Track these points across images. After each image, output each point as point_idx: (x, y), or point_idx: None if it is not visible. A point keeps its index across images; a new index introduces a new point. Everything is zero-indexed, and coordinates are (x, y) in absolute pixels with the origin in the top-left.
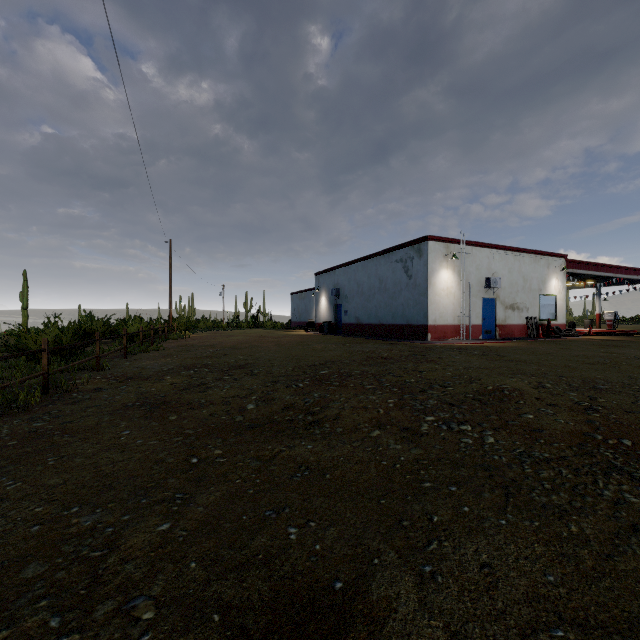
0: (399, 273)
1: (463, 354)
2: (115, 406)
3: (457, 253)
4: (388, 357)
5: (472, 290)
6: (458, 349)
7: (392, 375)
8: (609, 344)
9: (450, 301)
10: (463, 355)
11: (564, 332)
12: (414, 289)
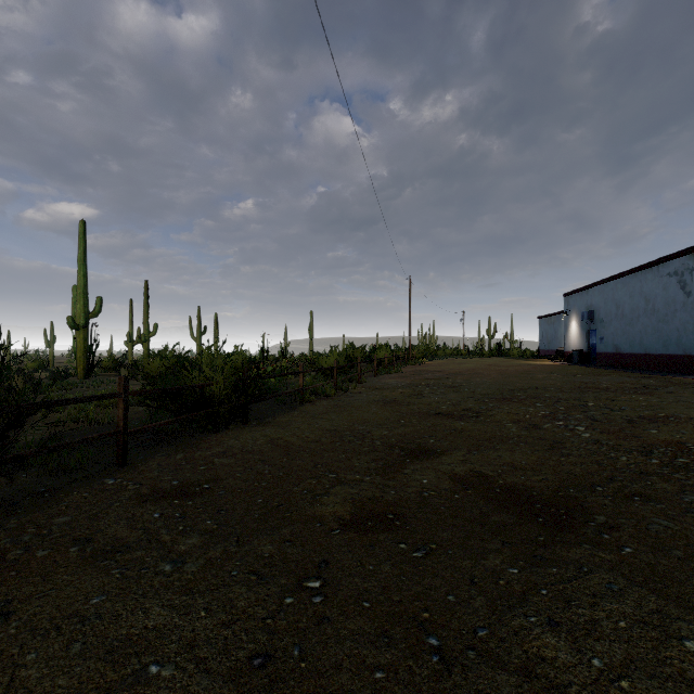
0: (672, 290)
1: None
2: (369, 400)
3: None
4: (604, 388)
5: None
6: None
7: (577, 400)
8: None
9: None
10: None
11: None
12: (693, 309)
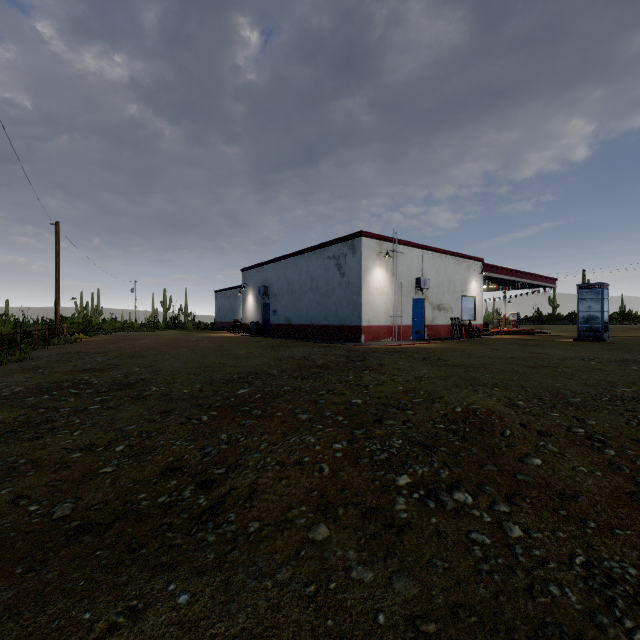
0: (332, 270)
1: (404, 358)
2: None
3: (390, 252)
4: (324, 365)
5: (404, 290)
6: (395, 352)
7: (332, 393)
8: (526, 343)
9: (383, 301)
10: (405, 360)
11: (482, 332)
12: (347, 288)
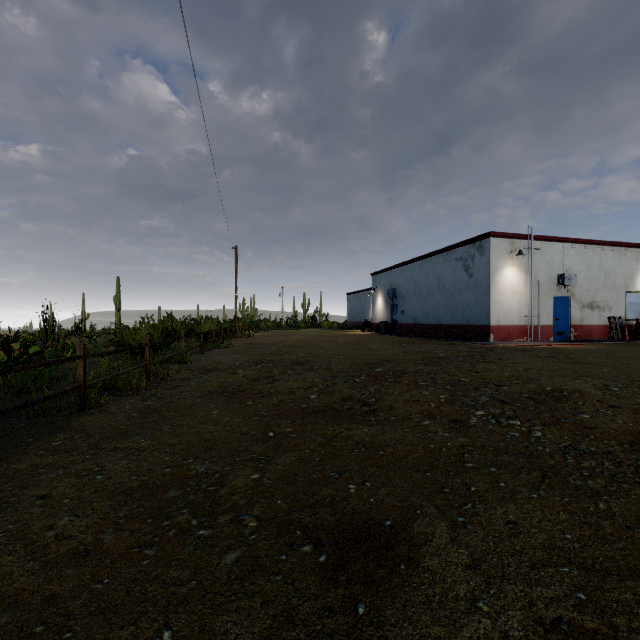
0: (459, 272)
1: (527, 356)
2: (202, 392)
3: (524, 249)
4: (444, 357)
5: (541, 288)
6: (522, 351)
7: (446, 374)
8: None
9: (515, 300)
10: (526, 357)
11: None
12: (475, 288)
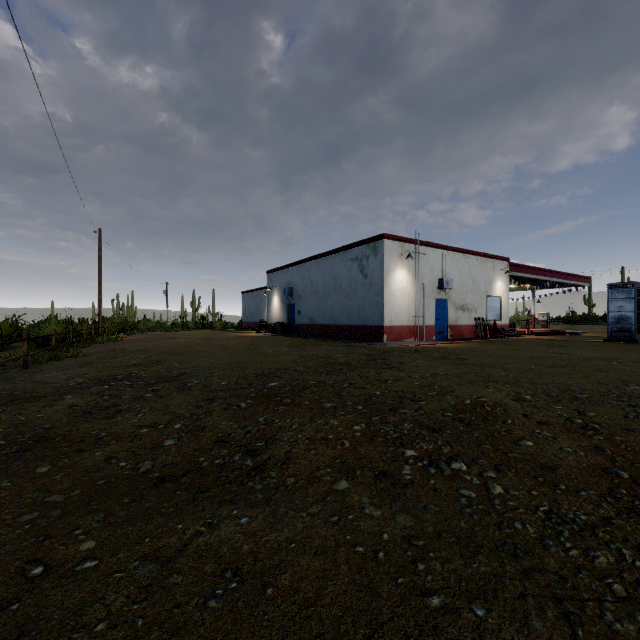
0: (354, 272)
1: (423, 357)
2: None
3: (412, 253)
4: (346, 362)
5: (426, 291)
6: (416, 351)
7: (353, 386)
8: (552, 344)
9: (405, 301)
10: (424, 359)
11: (508, 332)
12: (370, 289)
